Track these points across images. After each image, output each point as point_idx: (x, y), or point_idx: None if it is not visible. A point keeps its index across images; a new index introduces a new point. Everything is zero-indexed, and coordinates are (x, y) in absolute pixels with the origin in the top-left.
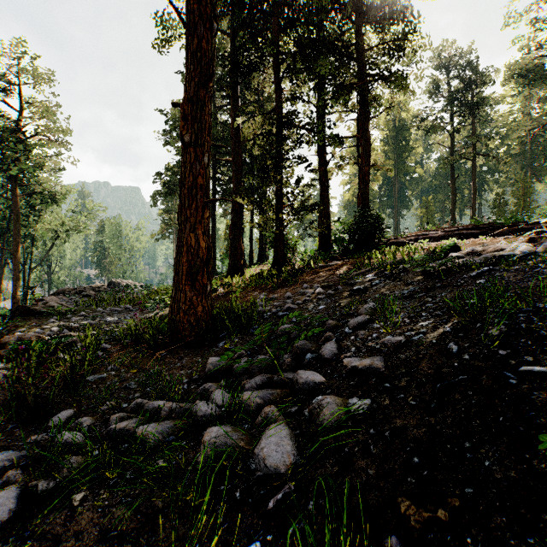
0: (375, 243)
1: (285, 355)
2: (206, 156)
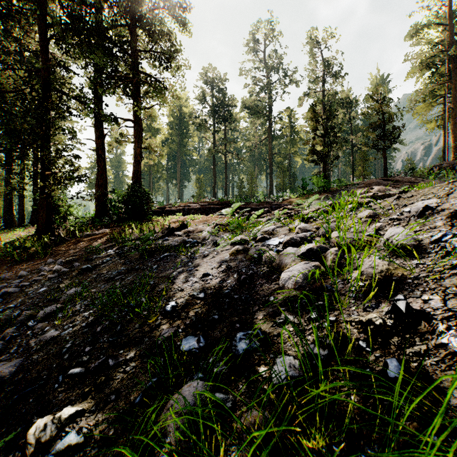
0: (143, 213)
1: None
2: None
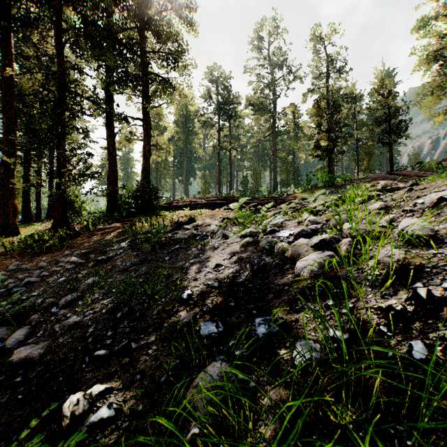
0: (152, 208)
1: None
2: None
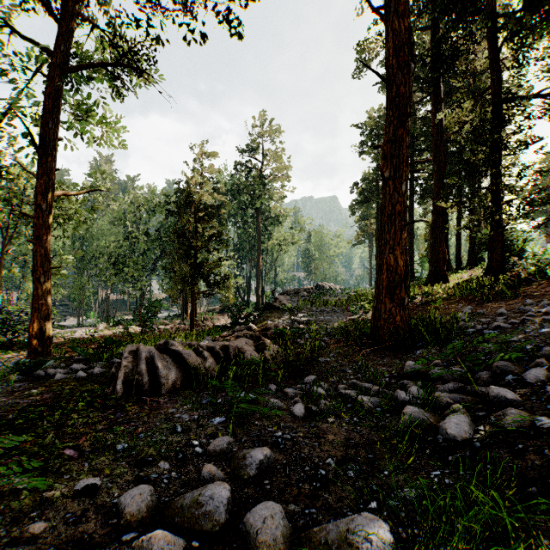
0: None
1: (482, 372)
2: (403, 185)
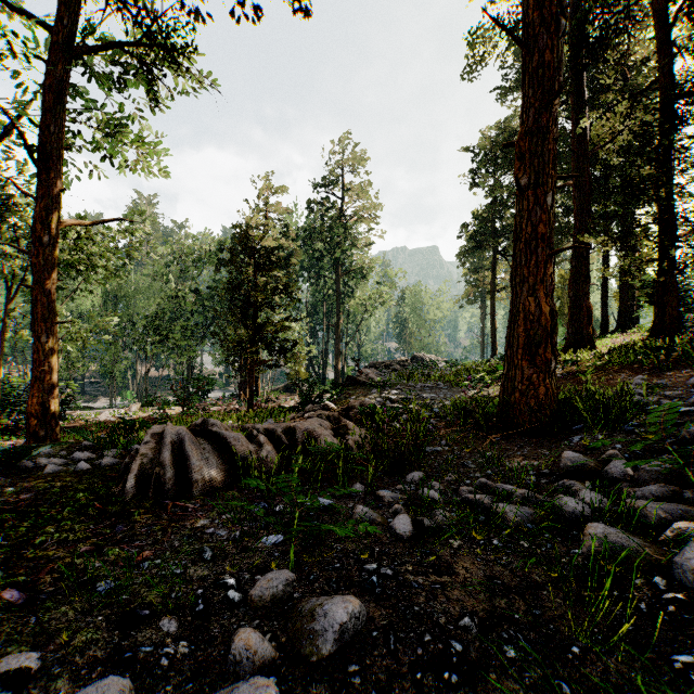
0: None
1: None
2: (549, 196)
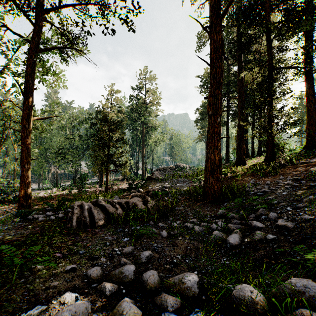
0: None
1: (252, 214)
2: (219, 118)
